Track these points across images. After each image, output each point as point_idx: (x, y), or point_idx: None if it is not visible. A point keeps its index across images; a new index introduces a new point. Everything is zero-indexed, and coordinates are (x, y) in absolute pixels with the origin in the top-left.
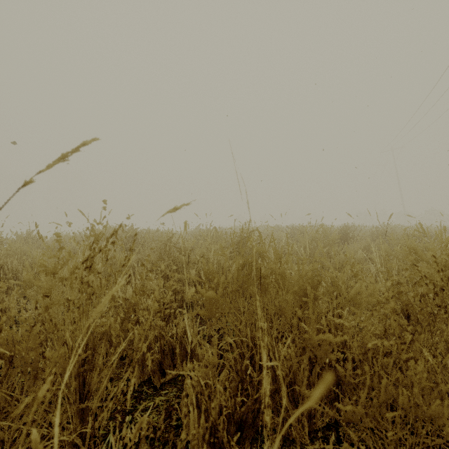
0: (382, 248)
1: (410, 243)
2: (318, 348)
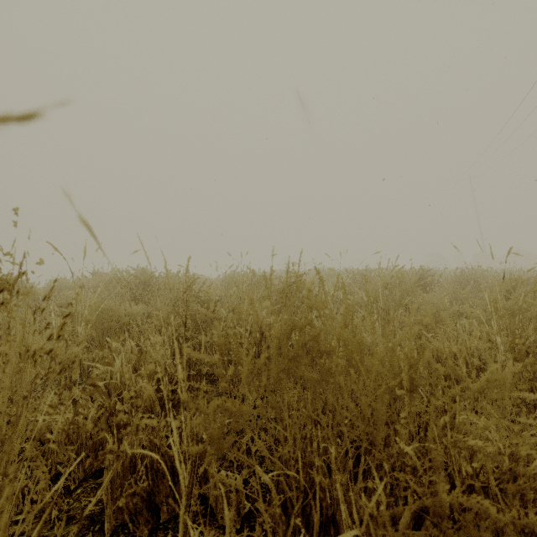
0: (499, 298)
1: (533, 291)
2: (428, 487)
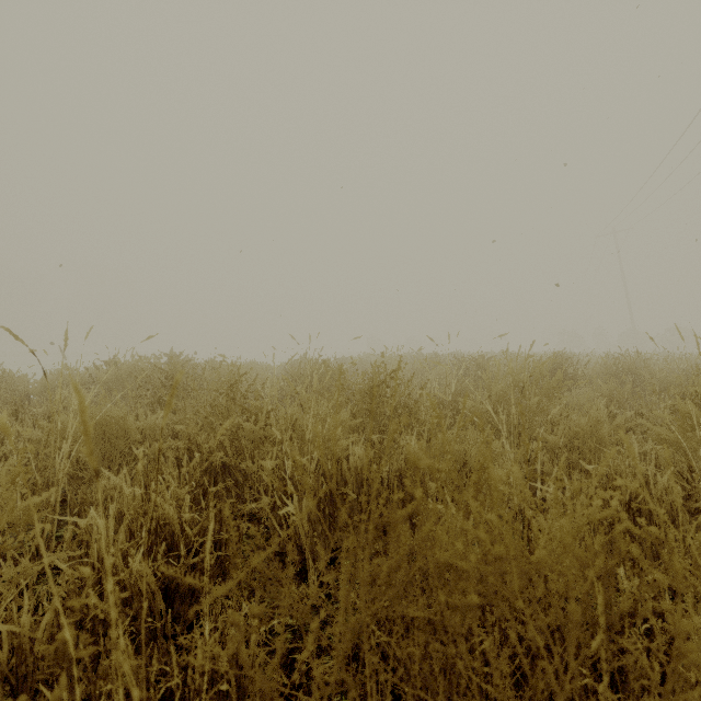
0: None
1: None
2: None
